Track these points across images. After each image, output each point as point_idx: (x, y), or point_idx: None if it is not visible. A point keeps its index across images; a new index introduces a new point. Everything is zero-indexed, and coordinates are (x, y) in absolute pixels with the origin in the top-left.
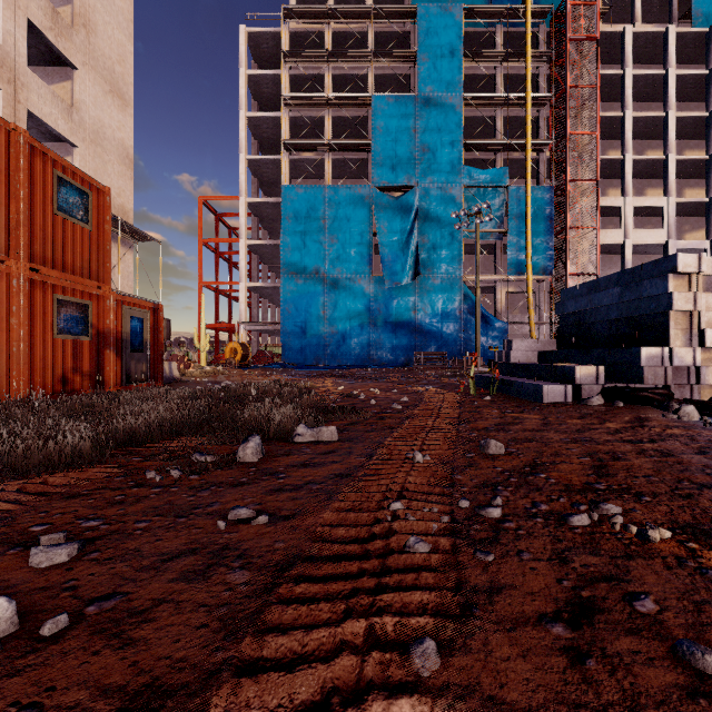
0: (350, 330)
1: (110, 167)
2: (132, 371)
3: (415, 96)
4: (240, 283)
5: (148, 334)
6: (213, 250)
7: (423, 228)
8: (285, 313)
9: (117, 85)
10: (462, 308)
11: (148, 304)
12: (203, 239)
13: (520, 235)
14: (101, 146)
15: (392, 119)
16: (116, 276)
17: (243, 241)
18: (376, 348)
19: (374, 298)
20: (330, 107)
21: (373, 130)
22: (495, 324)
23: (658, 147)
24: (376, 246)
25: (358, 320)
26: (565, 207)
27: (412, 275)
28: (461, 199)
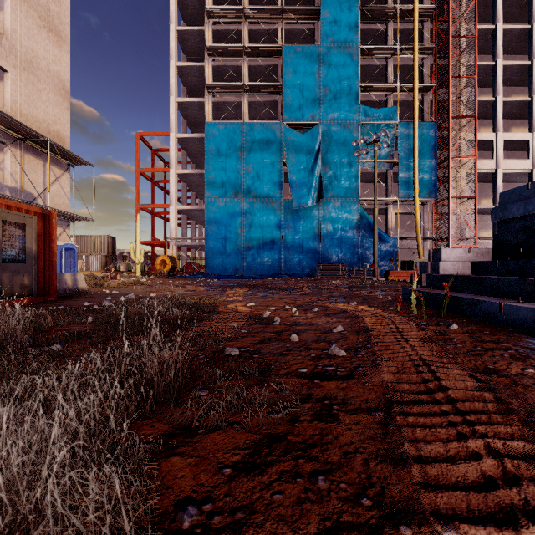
0: (264, 246)
1: (45, 95)
2: (5, 284)
3: (319, 46)
4: (171, 205)
5: (33, 242)
6: (149, 179)
7: (325, 158)
8: (208, 230)
9: (52, 22)
10: (359, 227)
11: (33, 208)
12: (139, 169)
13: (408, 164)
14: (35, 74)
15: (299, 66)
16: (51, 195)
17: (173, 171)
18: (285, 261)
19: (284, 218)
20: (247, 57)
21: (283, 75)
22: (387, 240)
23: (521, 92)
24: (285, 175)
25: (270, 237)
26: (448, 140)
27: (316, 198)
28: (358, 134)
